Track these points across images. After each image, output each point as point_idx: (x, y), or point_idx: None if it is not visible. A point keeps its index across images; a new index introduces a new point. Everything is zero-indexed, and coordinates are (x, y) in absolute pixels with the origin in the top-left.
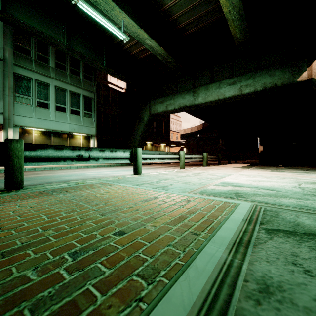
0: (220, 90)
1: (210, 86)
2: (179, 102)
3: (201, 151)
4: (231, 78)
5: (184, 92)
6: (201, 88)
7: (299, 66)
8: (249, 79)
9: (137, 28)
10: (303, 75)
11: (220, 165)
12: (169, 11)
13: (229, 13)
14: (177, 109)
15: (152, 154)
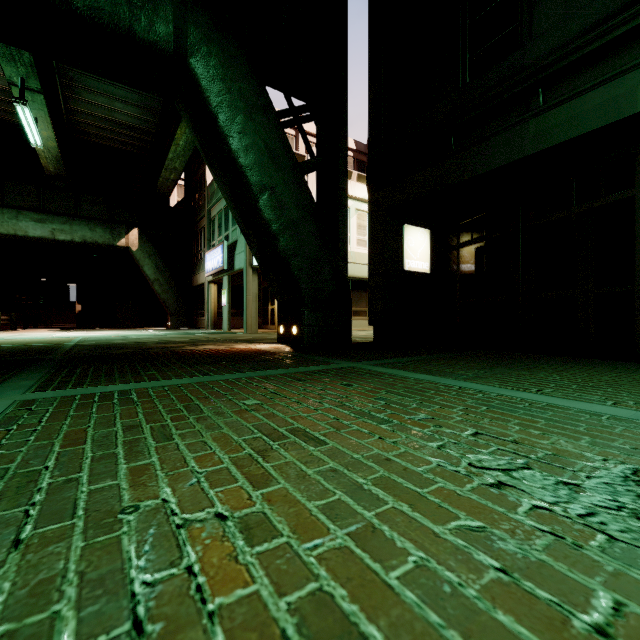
0: (20, 223)
1: None
2: None
3: None
4: (39, 214)
5: None
6: None
7: (119, 231)
8: (65, 224)
9: None
10: (123, 241)
11: (19, 330)
12: None
13: (43, 152)
14: None
15: None
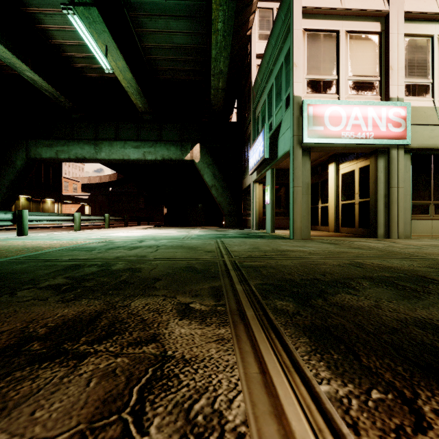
0: (126, 150)
1: (115, 143)
2: (77, 152)
3: (115, 211)
4: (136, 142)
5: (83, 141)
6: (105, 143)
7: (186, 148)
8: (151, 147)
9: (11, 56)
10: (188, 155)
11: (125, 227)
12: (60, 46)
13: (128, 87)
14: (74, 160)
15: (40, 216)
